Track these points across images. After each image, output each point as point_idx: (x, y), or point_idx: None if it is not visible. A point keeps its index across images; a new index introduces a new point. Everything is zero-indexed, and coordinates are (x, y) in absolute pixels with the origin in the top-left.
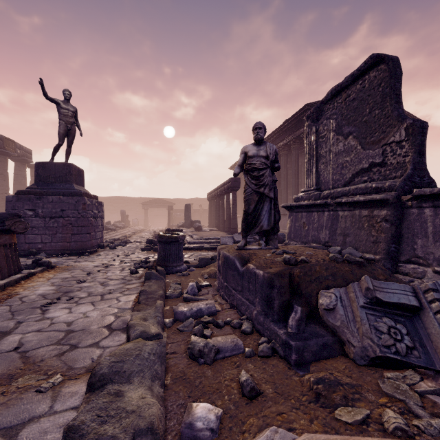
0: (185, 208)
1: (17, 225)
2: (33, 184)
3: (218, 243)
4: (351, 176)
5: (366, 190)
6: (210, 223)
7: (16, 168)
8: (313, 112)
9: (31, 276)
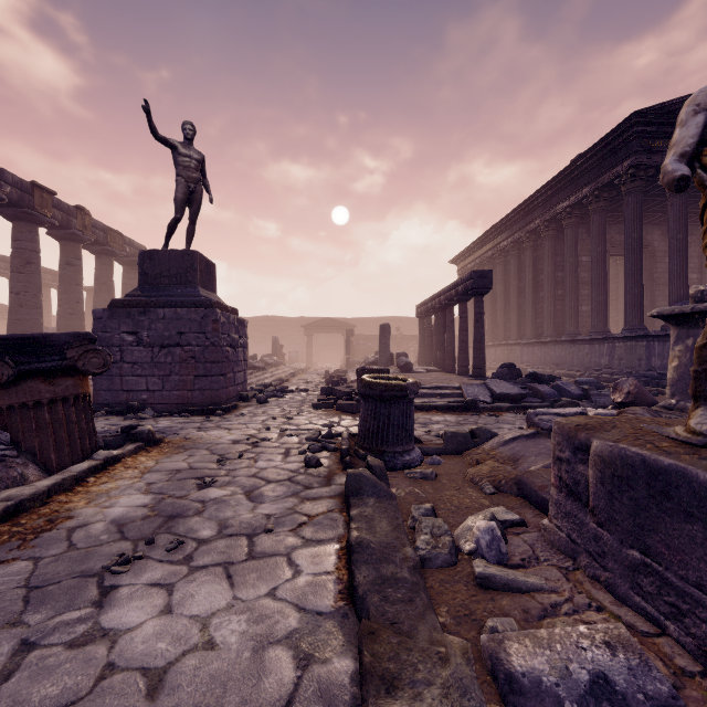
0: (380, 331)
1: (88, 358)
2: (135, 289)
3: (457, 396)
4: None
5: None
6: (422, 358)
7: (125, 274)
8: None
9: (113, 463)
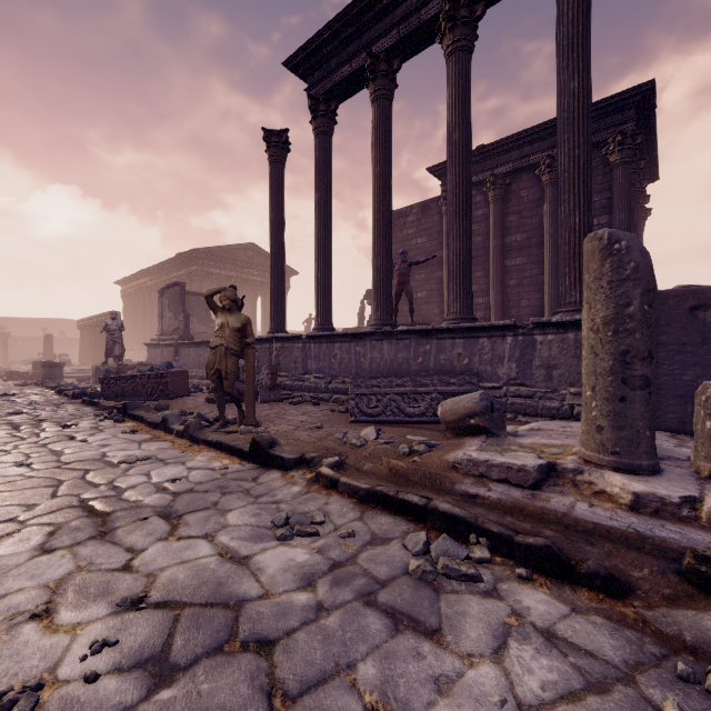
0: (45, 339)
1: None
2: None
3: None
4: (172, 331)
5: (171, 339)
6: (83, 358)
7: None
8: (161, 291)
9: None
